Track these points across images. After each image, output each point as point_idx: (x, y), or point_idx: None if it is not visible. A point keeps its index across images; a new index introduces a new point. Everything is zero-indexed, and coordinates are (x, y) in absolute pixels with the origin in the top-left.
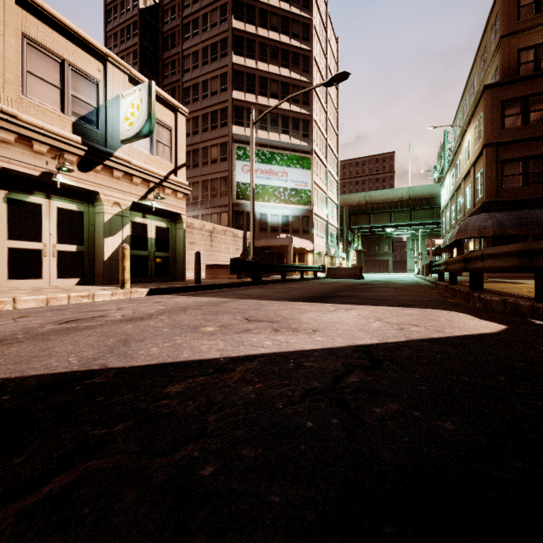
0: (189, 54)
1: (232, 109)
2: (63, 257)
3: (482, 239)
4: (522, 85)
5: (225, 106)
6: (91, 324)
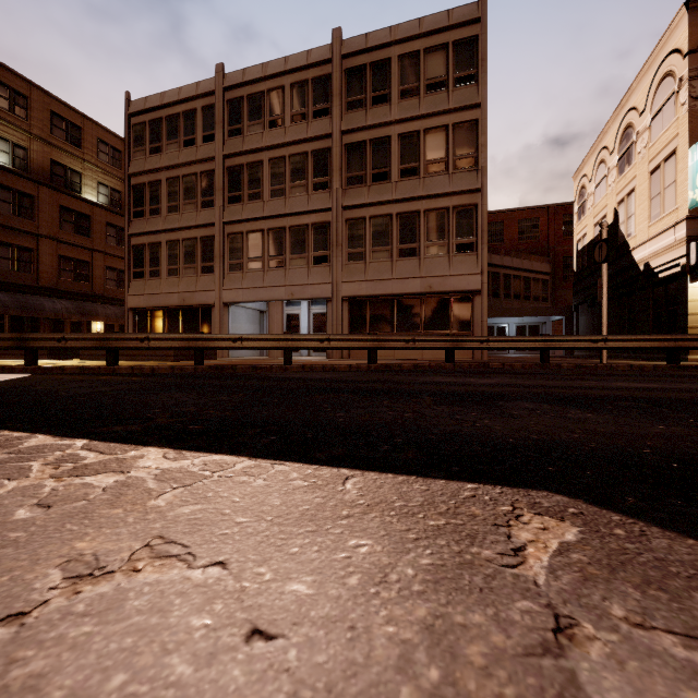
0: None
1: None
2: None
3: None
4: None
5: None
6: None
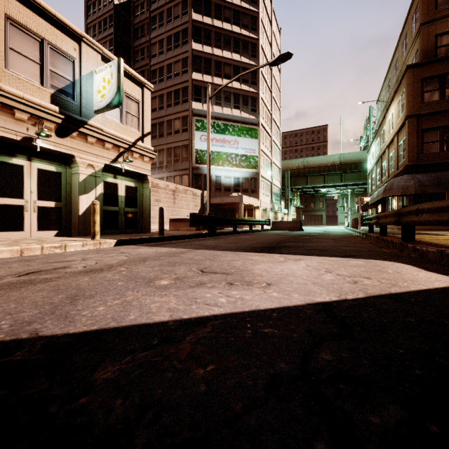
0: (156, 42)
1: (191, 87)
2: (42, 212)
3: (404, 197)
4: (439, 65)
5: (186, 85)
6: (49, 276)
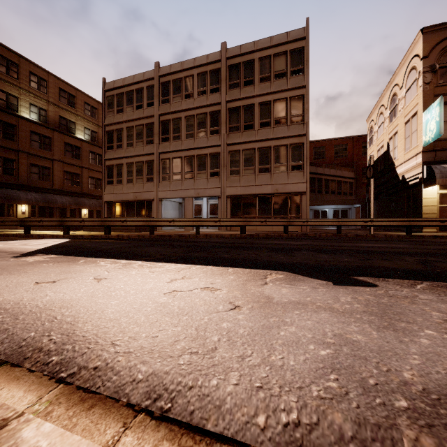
0: None
1: None
2: None
3: None
4: (2, 113)
5: None
6: None
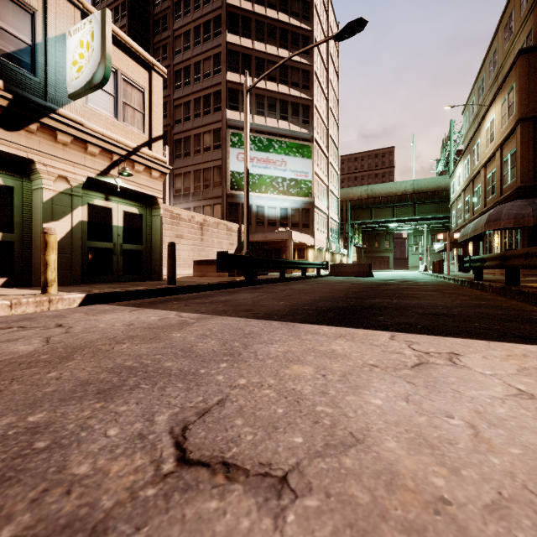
0: (180, 34)
1: (226, 91)
2: None
3: (514, 231)
4: None
5: (218, 89)
6: None
